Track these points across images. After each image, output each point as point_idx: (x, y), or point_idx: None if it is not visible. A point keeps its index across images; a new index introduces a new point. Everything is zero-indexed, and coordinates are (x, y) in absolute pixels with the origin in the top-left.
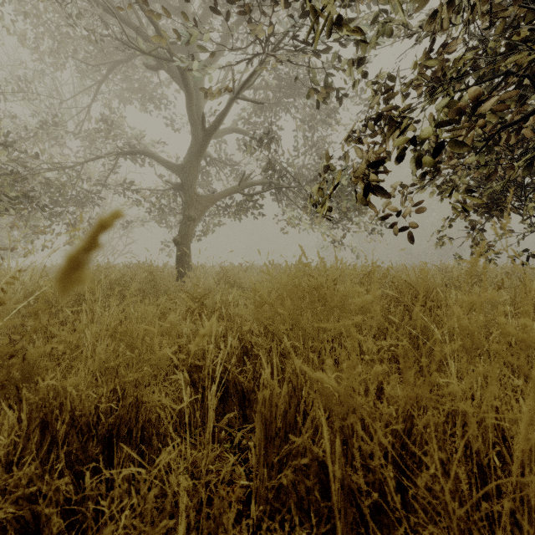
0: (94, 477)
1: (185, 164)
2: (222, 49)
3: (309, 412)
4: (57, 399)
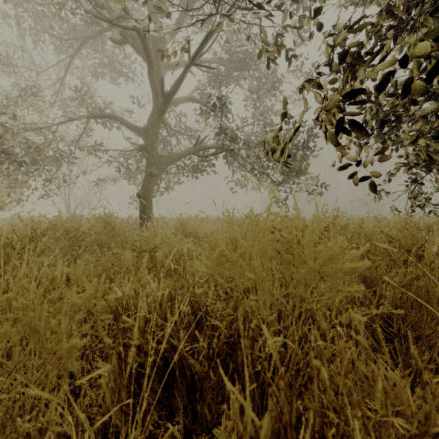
0: None
1: (148, 126)
2: (180, 24)
3: None
4: None
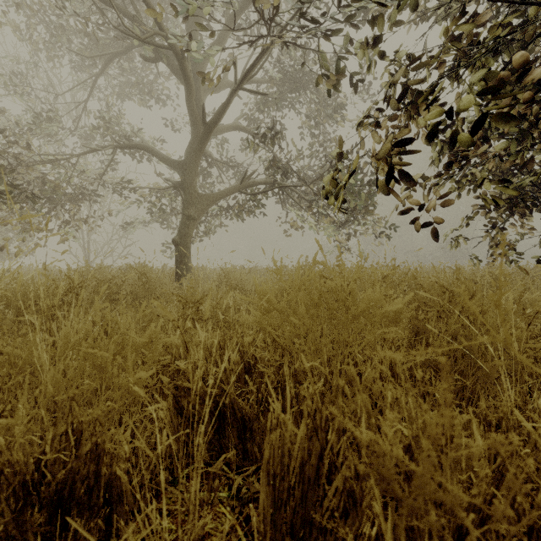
0: None
1: (185, 160)
2: (224, 40)
3: (339, 469)
4: None
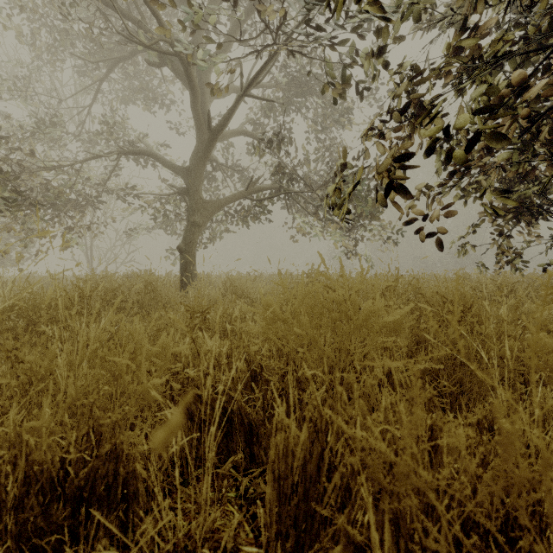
0: (59, 548)
1: (190, 166)
2: (229, 45)
3: (337, 467)
4: (11, 448)
